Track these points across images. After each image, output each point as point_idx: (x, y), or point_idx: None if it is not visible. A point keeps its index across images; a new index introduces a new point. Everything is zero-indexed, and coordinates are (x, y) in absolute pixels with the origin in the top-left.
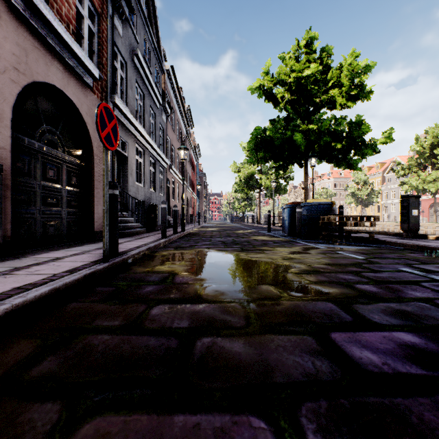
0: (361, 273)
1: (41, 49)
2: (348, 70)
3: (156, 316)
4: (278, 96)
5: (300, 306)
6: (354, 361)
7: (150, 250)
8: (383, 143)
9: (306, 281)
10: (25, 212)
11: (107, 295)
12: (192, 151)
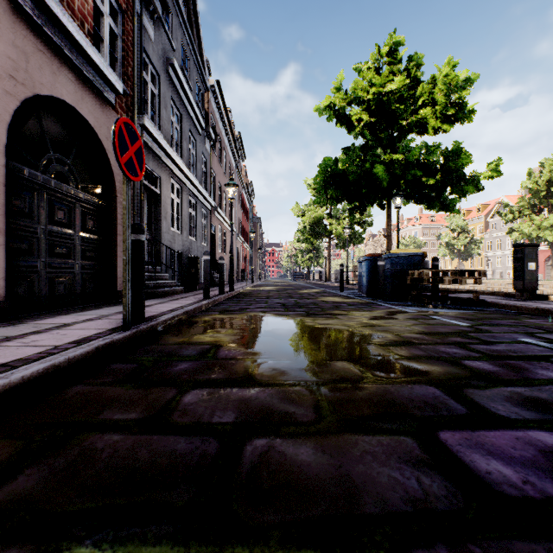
0: (468, 345)
1: (46, 53)
2: (443, 84)
3: (189, 406)
4: (354, 118)
5: (390, 391)
6: (479, 477)
7: (188, 314)
8: (488, 177)
9: (396, 356)
10: (26, 264)
11: (125, 375)
12: (243, 190)
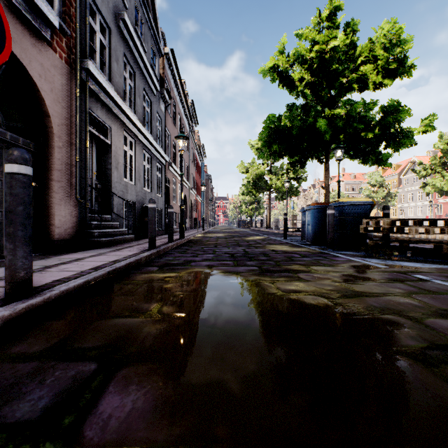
0: None
1: None
2: (386, 39)
3: None
4: (296, 77)
5: None
6: None
7: (117, 272)
8: (422, 132)
9: None
10: None
11: None
12: (196, 151)
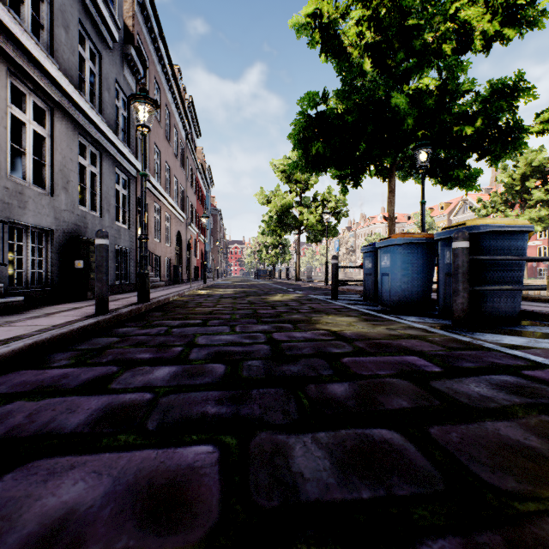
0: None
1: None
2: None
3: None
4: (351, 32)
5: None
6: None
7: None
8: (537, 133)
9: None
10: None
11: None
12: (199, 173)
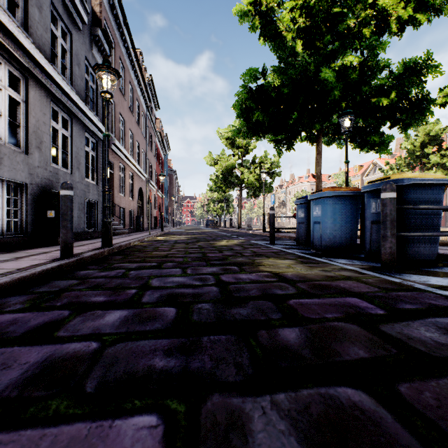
0: None
1: None
2: None
3: None
4: (286, 18)
5: None
6: None
7: None
8: (440, 105)
9: None
10: None
11: None
12: (157, 140)
